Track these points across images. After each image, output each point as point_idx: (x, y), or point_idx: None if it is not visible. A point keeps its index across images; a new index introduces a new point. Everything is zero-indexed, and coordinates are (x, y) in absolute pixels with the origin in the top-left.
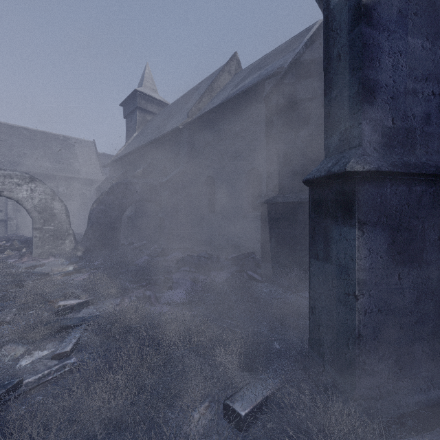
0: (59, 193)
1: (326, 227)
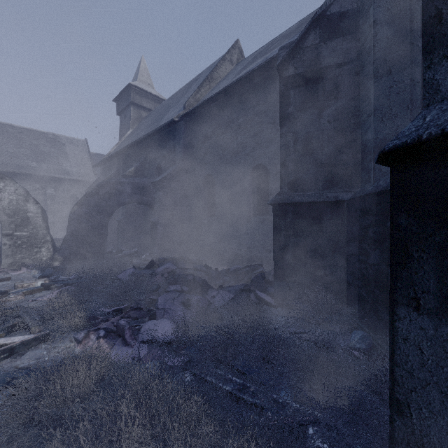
0: (47, 195)
1: None
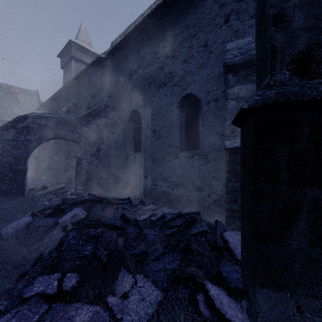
0: None
1: None
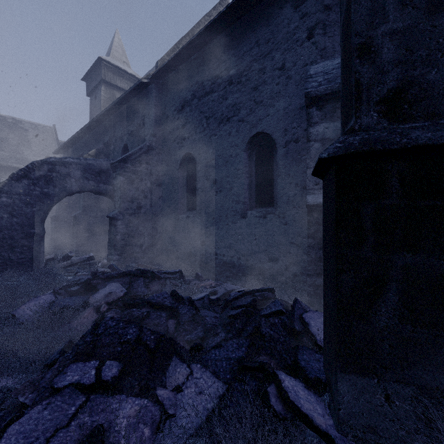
0: None
1: None
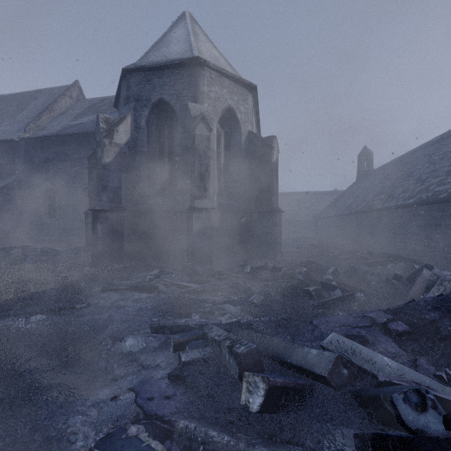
0: None
1: (95, 224)
